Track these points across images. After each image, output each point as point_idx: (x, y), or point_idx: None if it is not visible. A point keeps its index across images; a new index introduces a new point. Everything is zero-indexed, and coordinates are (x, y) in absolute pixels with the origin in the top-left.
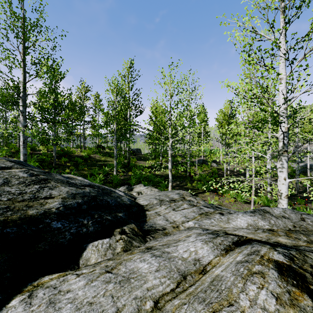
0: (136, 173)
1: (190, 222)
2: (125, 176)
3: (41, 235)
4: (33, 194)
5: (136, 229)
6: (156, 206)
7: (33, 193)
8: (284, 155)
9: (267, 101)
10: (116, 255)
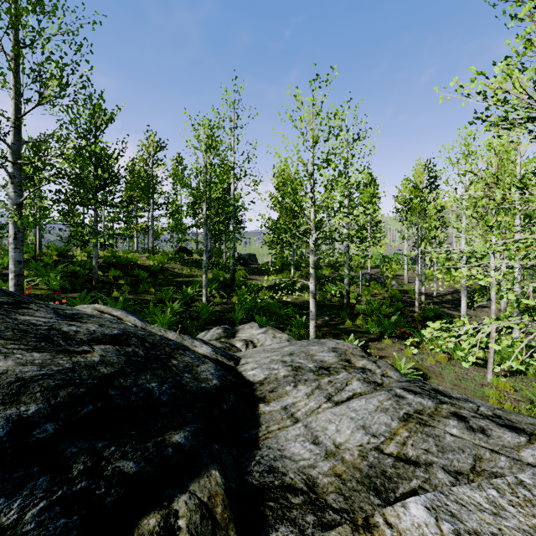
0: (245, 299)
1: (411, 502)
2: (225, 305)
3: None
4: None
5: (219, 502)
6: (284, 385)
7: None
8: None
9: None
10: None
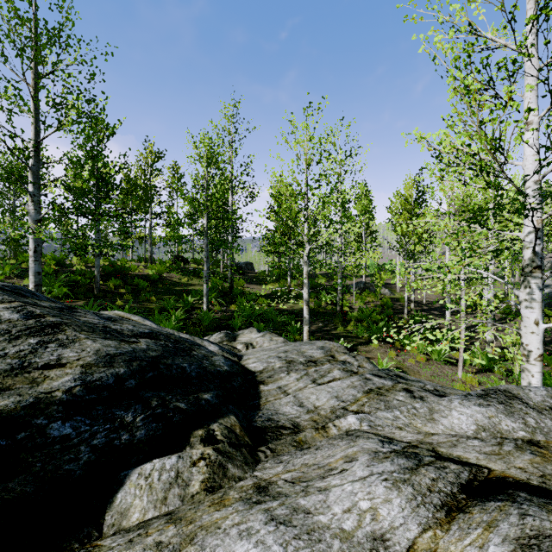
0: (243, 307)
1: (349, 417)
2: (225, 313)
3: (20, 458)
4: (19, 358)
5: (237, 428)
6: (279, 373)
7: (22, 356)
8: (535, 275)
9: (502, 167)
10: (189, 501)
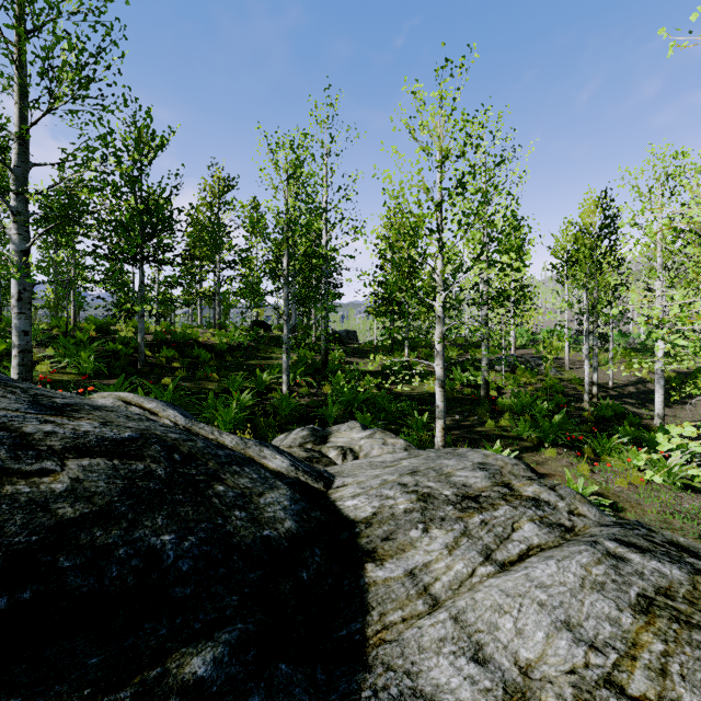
0: (341, 389)
1: None
2: (314, 397)
3: None
4: None
5: None
6: (407, 528)
7: None
8: None
9: None
10: None
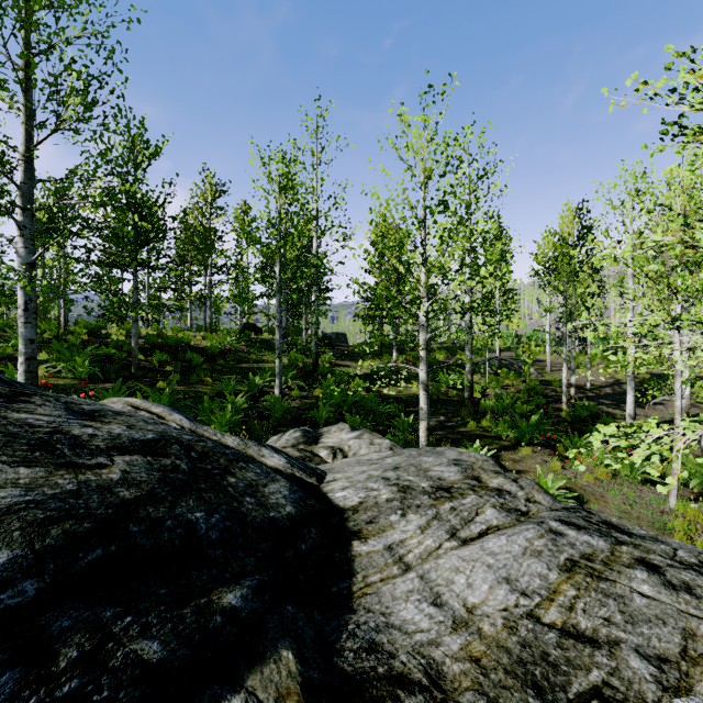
0: (331, 392)
1: None
2: (305, 400)
3: None
4: None
5: None
6: (388, 513)
7: None
8: None
9: None
10: None
